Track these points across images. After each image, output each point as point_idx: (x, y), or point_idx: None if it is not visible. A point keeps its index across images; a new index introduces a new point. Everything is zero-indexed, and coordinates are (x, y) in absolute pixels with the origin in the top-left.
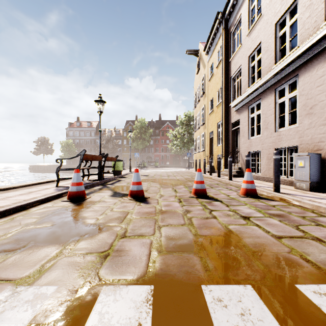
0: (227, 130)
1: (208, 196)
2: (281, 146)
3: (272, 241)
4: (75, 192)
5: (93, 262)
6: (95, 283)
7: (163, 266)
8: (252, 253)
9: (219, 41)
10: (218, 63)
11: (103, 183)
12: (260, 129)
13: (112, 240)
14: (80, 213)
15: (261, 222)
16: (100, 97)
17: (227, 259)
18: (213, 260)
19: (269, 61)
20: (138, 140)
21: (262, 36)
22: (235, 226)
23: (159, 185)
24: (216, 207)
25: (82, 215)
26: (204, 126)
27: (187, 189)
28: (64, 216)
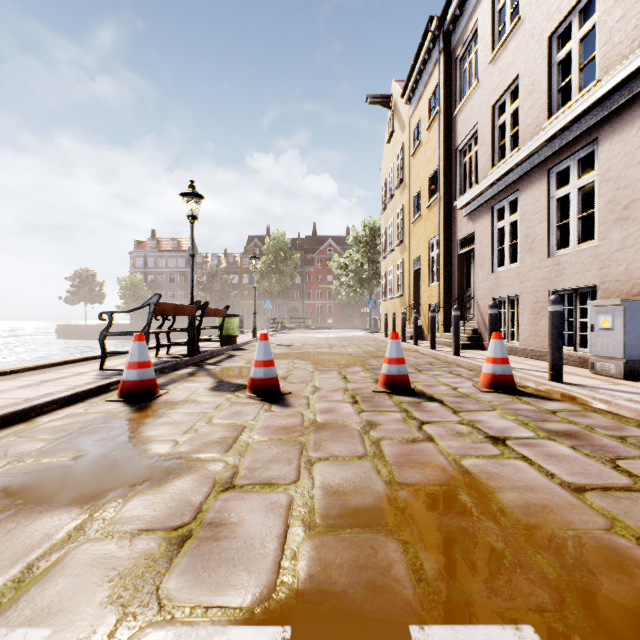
0: (450, 254)
1: (412, 390)
2: (563, 286)
3: (564, 498)
4: (134, 382)
5: (152, 555)
6: (147, 619)
7: (315, 569)
8: (524, 531)
9: (433, 75)
10: (431, 121)
11: (198, 362)
12: (515, 252)
13: (202, 497)
14: (140, 428)
15: (531, 450)
16: (192, 186)
17: (466, 548)
18: (433, 550)
19: (536, 114)
20: (271, 275)
21: (522, 63)
22: (476, 462)
23: (312, 366)
24: (431, 415)
25: (145, 433)
26: (402, 247)
27: (370, 375)
28: (105, 437)
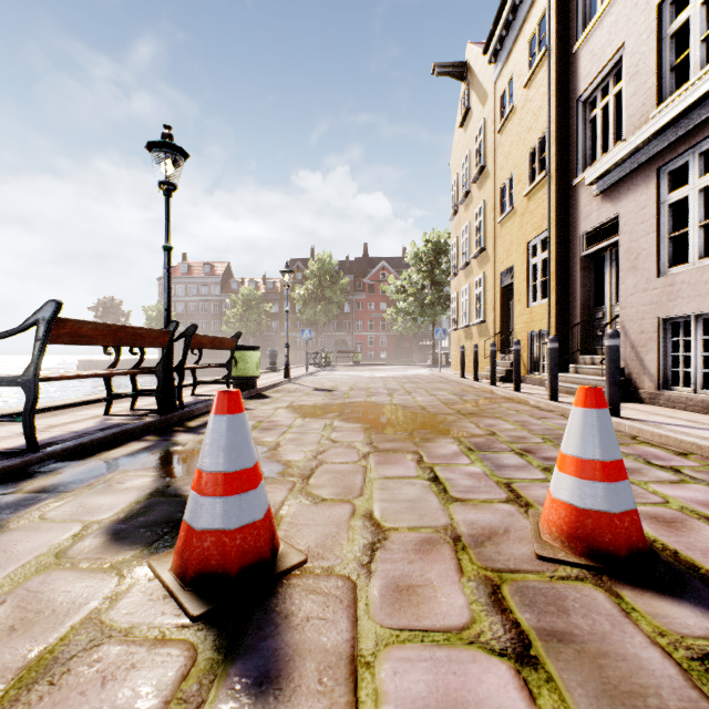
0: (566, 257)
1: (656, 555)
2: None
3: None
4: None
5: None
6: None
7: None
8: None
9: (536, 4)
10: (533, 71)
11: (174, 424)
12: None
13: None
14: None
15: None
16: (167, 134)
17: None
18: None
19: None
20: (315, 302)
21: None
22: None
23: (364, 438)
24: None
25: None
26: (483, 257)
27: (485, 469)
28: None
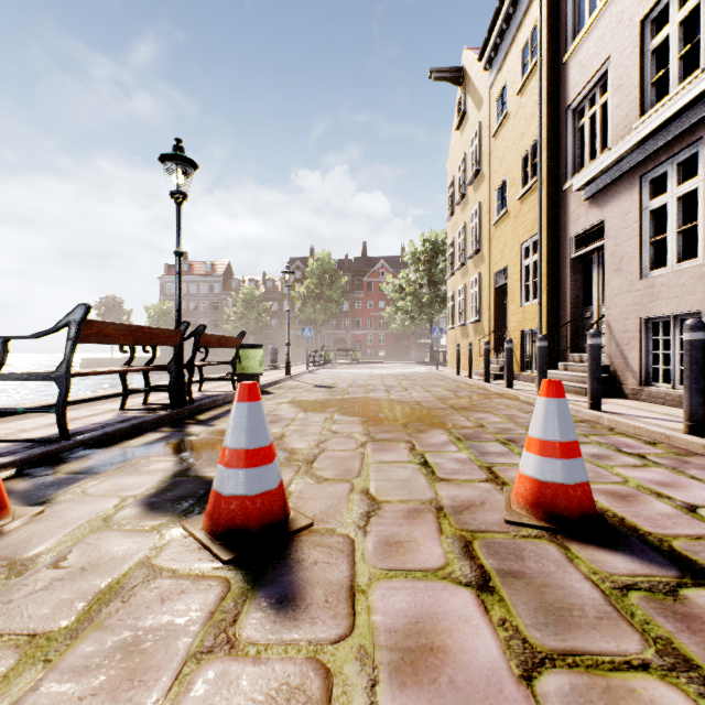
0: (556, 259)
1: (604, 520)
2: None
3: None
4: None
5: None
6: None
7: None
8: None
9: (529, 15)
10: (526, 79)
11: (185, 417)
12: None
13: None
14: None
15: None
16: (178, 147)
17: None
18: None
19: None
20: (315, 301)
21: None
22: None
23: (362, 429)
24: None
25: None
26: (478, 258)
27: (470, 456)
28: None
